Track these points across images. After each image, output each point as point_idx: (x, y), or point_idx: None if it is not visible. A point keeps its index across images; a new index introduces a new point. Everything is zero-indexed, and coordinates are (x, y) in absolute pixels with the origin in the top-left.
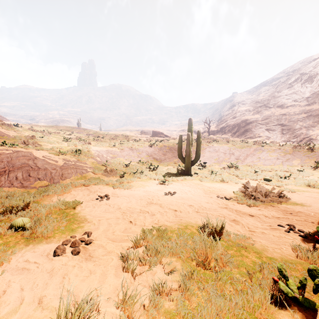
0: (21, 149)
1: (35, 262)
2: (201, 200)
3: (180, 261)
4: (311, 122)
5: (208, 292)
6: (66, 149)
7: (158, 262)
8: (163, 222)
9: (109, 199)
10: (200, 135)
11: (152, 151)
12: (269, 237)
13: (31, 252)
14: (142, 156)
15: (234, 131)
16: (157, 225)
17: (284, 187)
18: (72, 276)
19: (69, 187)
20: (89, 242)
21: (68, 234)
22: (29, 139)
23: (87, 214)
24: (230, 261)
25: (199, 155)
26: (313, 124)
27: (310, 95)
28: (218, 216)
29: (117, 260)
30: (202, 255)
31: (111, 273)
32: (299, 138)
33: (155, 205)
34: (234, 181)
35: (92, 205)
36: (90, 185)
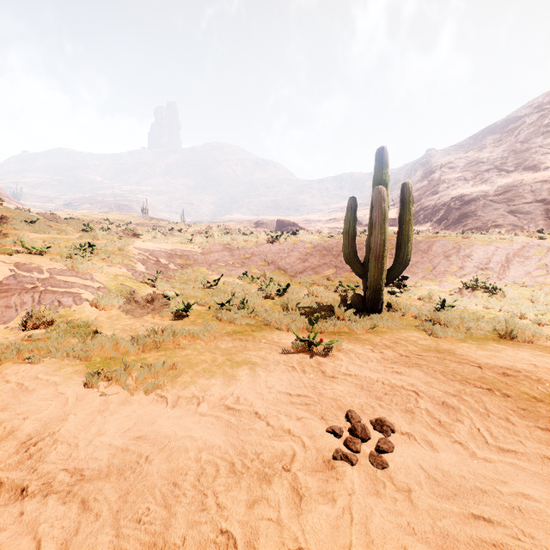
0: None
1: None
2: None
3: None
4: None
5: None
6: (65, 244)
7: None
8: None
9: None
10: (411, 196)
11: (274, 253)
12: None
13: None
14: (251, 264)
15: (437, 218)
16: None
17: None
18: None
19: None
20: None
21: None
22: None
23: None
24: None
25: (408, 253)
26: None
27: None
28: None
29: None
30: None
31: None
32: None
33: None
34: (543, 335)
35: None
36: (4, 364)
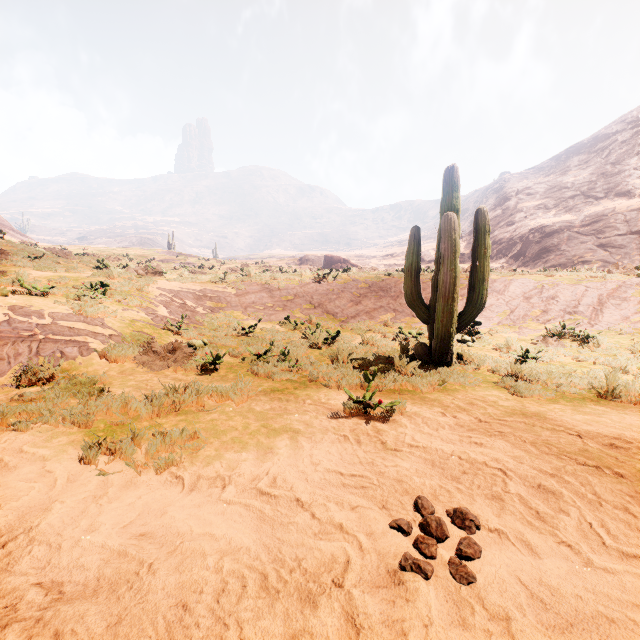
0: None
1: None
2: None
3: None
4: None
5: None
6: (74, 283)
7: None
8: None
9: None
10: (487, 224)
11: (322, 294)
12: None
13: None
14: (294, 307)
15: (513, 253)
16: None
17: None
18: None
19: None
20: None
21: None
22: None
23: None
24: None
25: (484, 294)
26: None
27: None
28: None
29: None
30: None
31: None
32: None
33: None
34: None
35: None
36: None
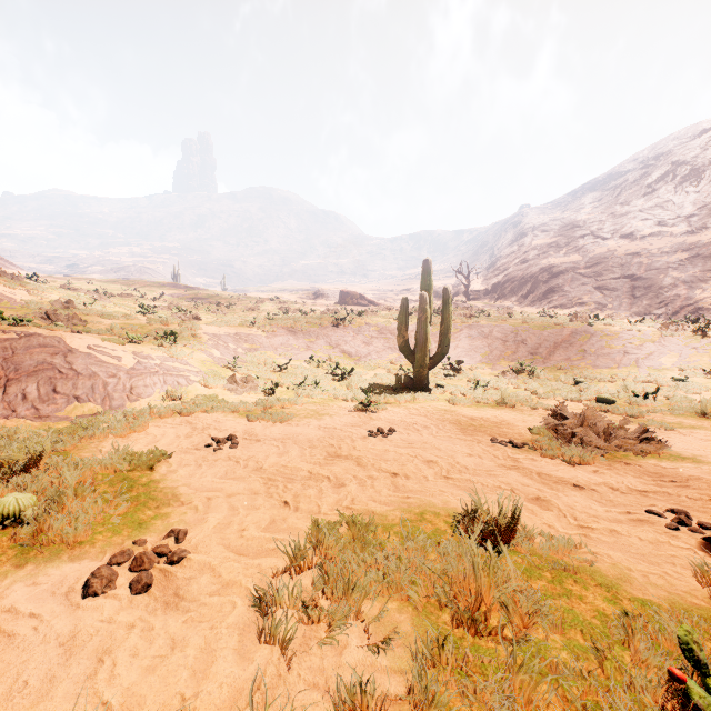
0: (37, 330)
1: (31, 614)
2: (454, 449)
3: (410, 612)
4: (699, 272)
5: (488, 707)
6: (142, 330)
7: (352, 615)
8: (364, 503)
9: (237, 447)
10: (450, 298)
11: (339, 337)
12: (631, 542)
13: (26, 585)
14: (316, 348)
15: (524, 291)
16: (350, 510)
17: (647, 418)
18: (121, 656)
19: (143, 418)
20: (179, 559)
21: (128, 535)
22: (60, 308)
23: (181, 483)
24: (539, 612)
25: (448, 344)
26: (702, 275)
27: (694, 211)
28: (497, 487)
29: (246, 608)
30: (465, 596)
31: (228, 649)
32: (672, 307)
33: (345, 460)
34: (527, 403)
35: (195, 460)
36: (194, 413)
